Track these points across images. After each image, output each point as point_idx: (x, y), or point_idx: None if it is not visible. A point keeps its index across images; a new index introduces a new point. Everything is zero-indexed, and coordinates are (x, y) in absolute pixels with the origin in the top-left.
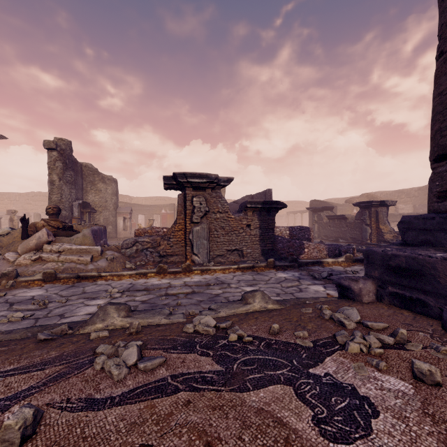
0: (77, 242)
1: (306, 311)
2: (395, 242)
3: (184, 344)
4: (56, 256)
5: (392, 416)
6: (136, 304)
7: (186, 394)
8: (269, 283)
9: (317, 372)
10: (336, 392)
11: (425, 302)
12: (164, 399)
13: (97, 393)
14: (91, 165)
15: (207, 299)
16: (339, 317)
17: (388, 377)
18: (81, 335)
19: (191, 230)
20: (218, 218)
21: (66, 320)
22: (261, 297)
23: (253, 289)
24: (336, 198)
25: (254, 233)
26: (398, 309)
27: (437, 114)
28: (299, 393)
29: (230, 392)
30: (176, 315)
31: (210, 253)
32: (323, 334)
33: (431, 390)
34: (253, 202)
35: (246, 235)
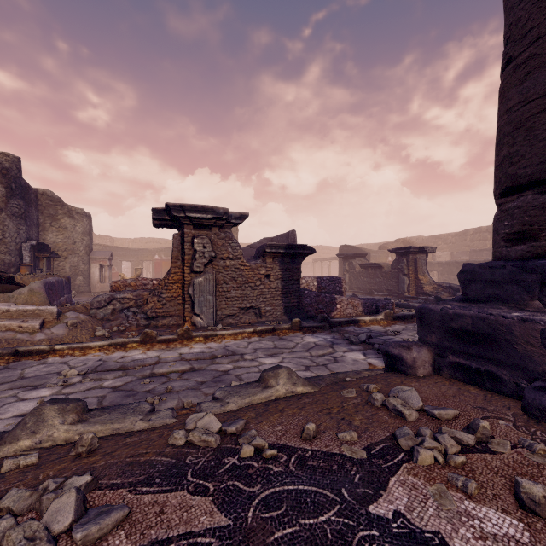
0: (19, 301)
1: (349, 394)
2: (455, 298)
3: (166, 472)
4: None
5: None
6: (103, 393)
7: None
8: (295, 351)
9: (381, 512)
10: None
11: (497, 376)
12: None
13: None
14: (52, 193)
15: (211, 379)
16: (396, 404)
17: (485, 509)
18: None
19: (191, 283)
20: (229, 266)
21: None
22: (287, 377)
23: (274, 361)
24: (369, 244)
25: (275, 286)
26: (462, 385)
27: (505, 136)
28: None
29: None
30: (161, 412)
31: (217, 312)
32: (378, 433)
33: None
34: (273, 245)
35: (264, 288)
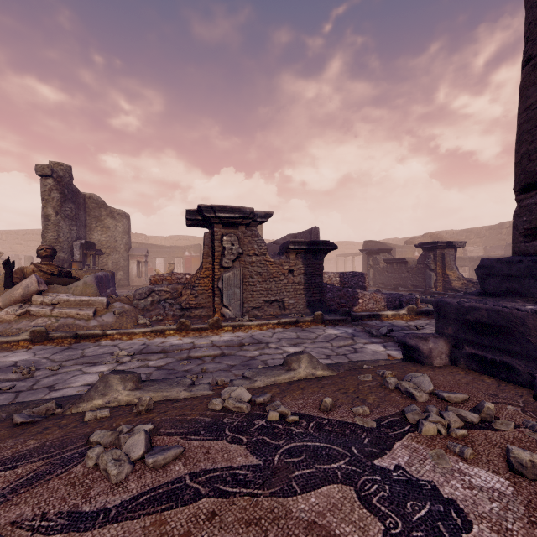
0: (76, 292)
1: (365, 378)
2: (473, 292)
3: (208, 427)
4: (49, 310)
5: (489, 529)
6: (149, 370)
7: (209, 502)
8: (316, 341)
9: (385, 464)
10: (412, 493)
11: (512, 366)
12: (179, 510)
13: (86, 503)
14: (97, 197)
15: (239, 363)
16: (407, 387)
17: (477, 470)
18: (73, 416)
19: (221, 277)
20: (254, 261)
21: (56, 393)
22: (308, 361)
23: (297, 350)
24: (395, 239)
25: (298, 280)
26: (477, 375)
27: (524, 134)
28: (364, 497)
29: (271, 497)
30: (200, 386)
31: (244, 304)
32: (389, 409)
33: (535, 487)
34: (296, 242)
35: (288, 282)
